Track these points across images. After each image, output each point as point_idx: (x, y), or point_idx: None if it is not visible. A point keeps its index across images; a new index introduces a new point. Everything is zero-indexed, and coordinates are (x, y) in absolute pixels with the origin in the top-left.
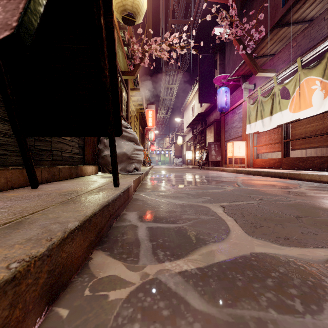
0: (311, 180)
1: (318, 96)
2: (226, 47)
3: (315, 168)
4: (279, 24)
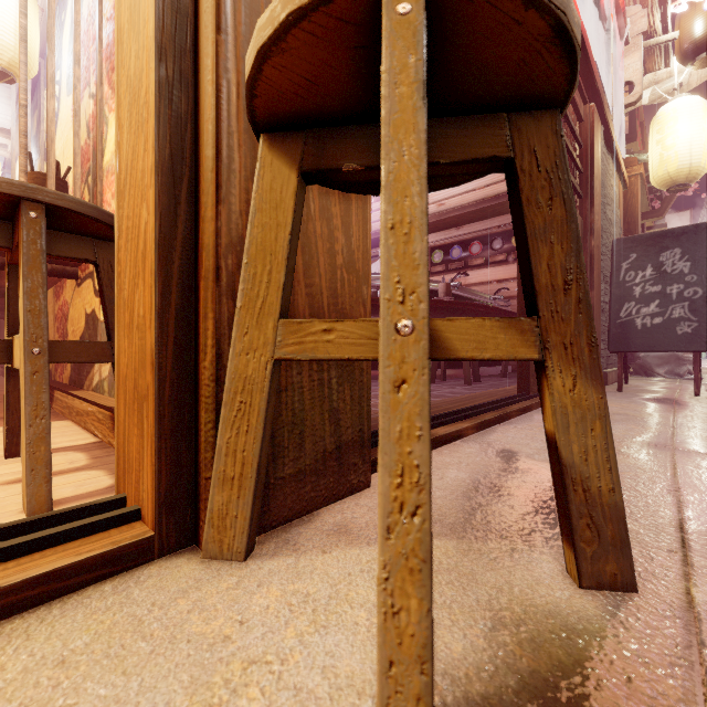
0: None
1: None
2: None
3: None
4: None
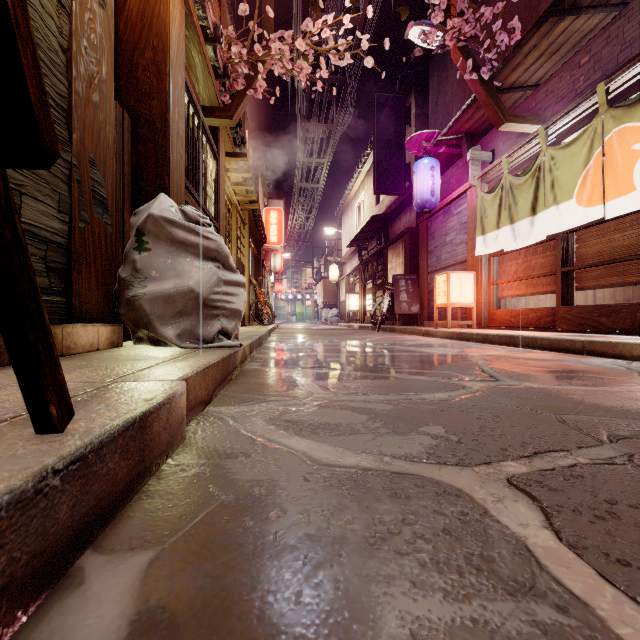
0: None
1: None
2: (430, 79)
3: (638, 330)
4: (557, 7)
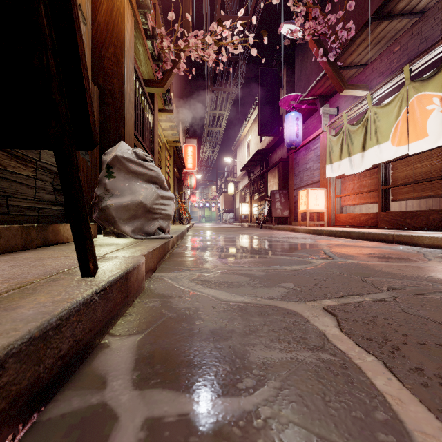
0: (433, 245)
1: (437, 120)
2: (296, 58)
3: (430, 228)
4: (377, 15)
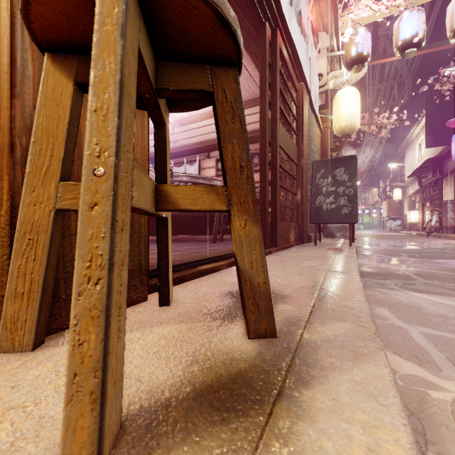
0: None
1: None
2: None
3: None
4: None
